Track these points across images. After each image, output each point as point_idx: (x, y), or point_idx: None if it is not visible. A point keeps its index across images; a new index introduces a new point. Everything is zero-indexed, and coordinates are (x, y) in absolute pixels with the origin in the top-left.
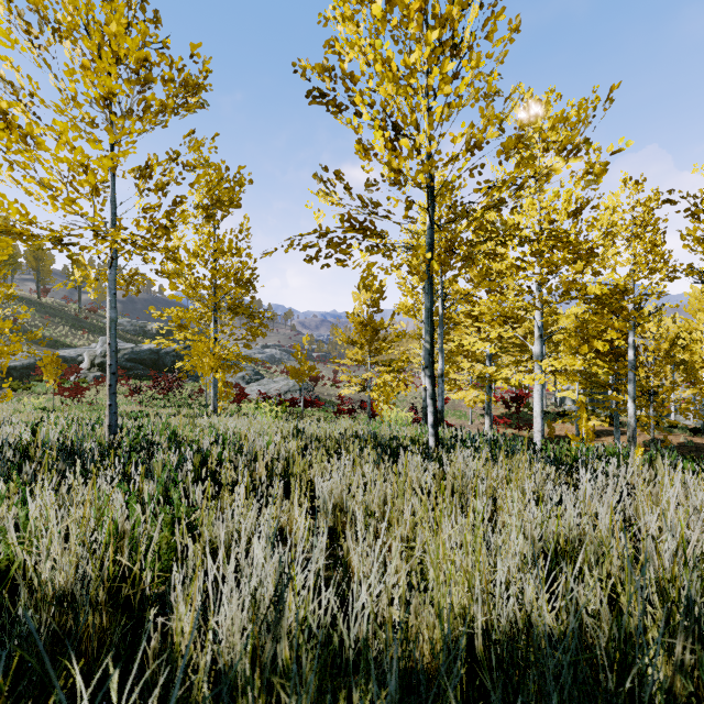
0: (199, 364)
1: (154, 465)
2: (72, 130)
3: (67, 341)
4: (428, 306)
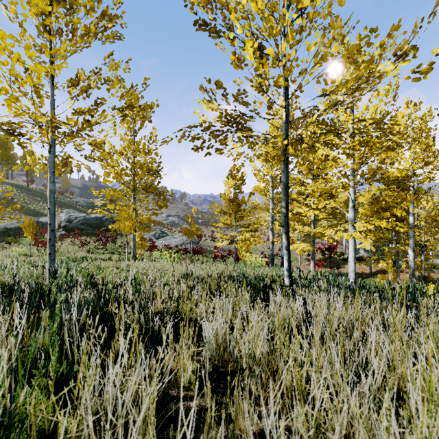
0: (122, 225)
1: (43, 317)
2: (9, 37)
3: (44, 212)
4: (284, 180)
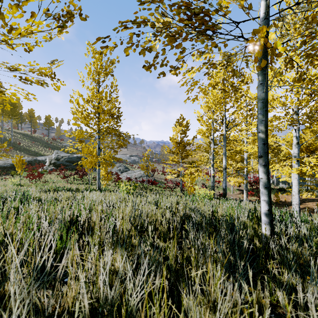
0: (85, 161)
1: None
2: None
3: (42, 153)
4: (263, 96)
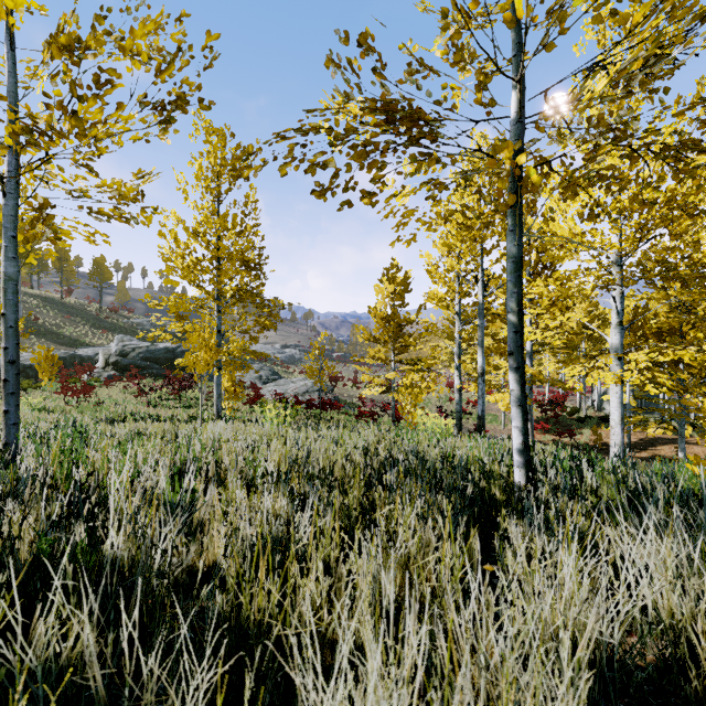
0: (193, 359)
1: None
2: None
3: (86, 340)
4: (514, 252)
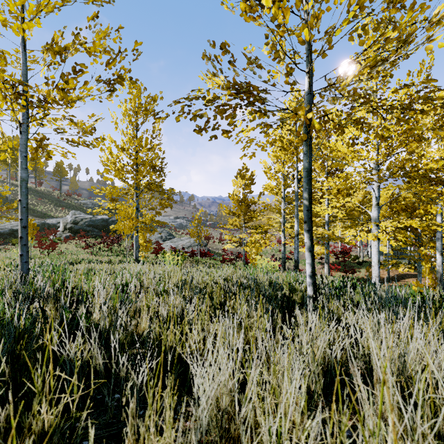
0: (122, 225)
1: None
2: None
3: (52, 214)
4: (306, 165)
